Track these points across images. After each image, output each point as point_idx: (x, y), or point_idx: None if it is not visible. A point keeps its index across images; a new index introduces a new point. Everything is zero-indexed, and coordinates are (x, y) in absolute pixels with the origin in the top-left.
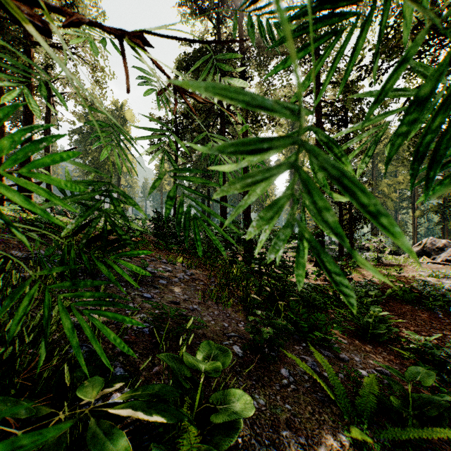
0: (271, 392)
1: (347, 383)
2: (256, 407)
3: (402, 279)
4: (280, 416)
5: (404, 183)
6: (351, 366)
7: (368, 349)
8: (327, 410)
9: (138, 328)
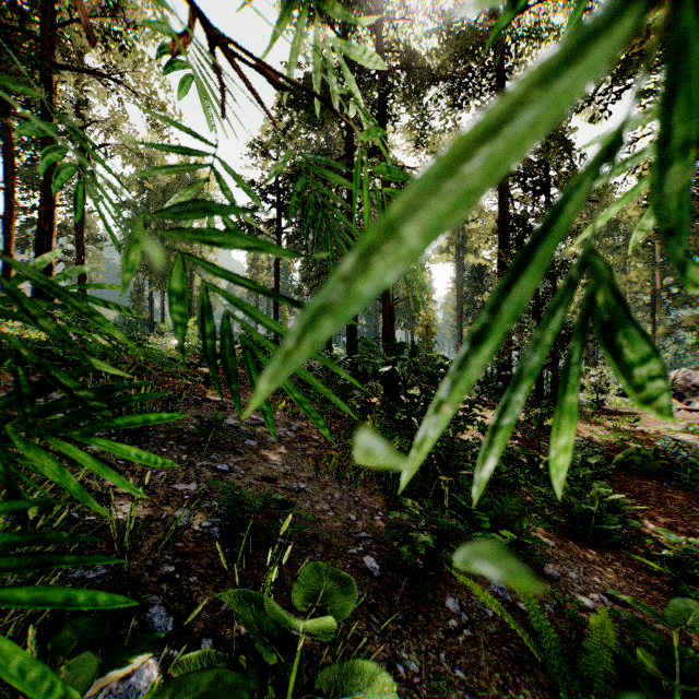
0: (430, 646)
1: (559, 622)
2: (404, 678)
3: (639, 436)
4: (447, 693)
5: (638, 283)
6: (565, 589)
7: (589, 556)
8: (528, 678)
9: (201, 528)
